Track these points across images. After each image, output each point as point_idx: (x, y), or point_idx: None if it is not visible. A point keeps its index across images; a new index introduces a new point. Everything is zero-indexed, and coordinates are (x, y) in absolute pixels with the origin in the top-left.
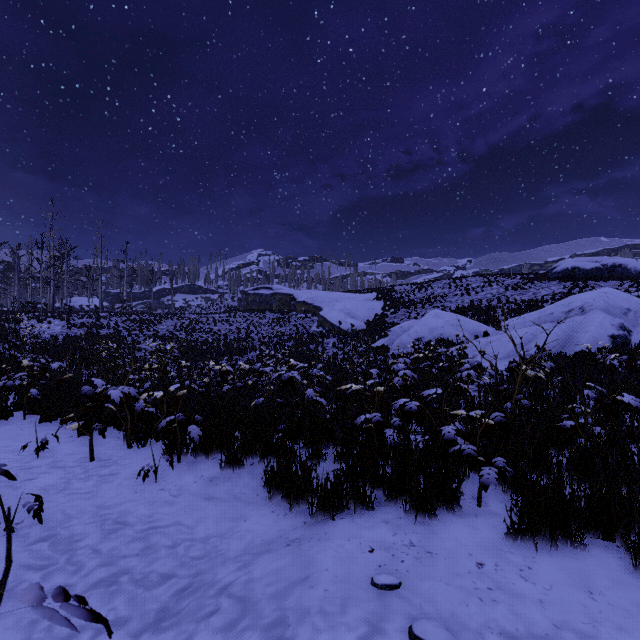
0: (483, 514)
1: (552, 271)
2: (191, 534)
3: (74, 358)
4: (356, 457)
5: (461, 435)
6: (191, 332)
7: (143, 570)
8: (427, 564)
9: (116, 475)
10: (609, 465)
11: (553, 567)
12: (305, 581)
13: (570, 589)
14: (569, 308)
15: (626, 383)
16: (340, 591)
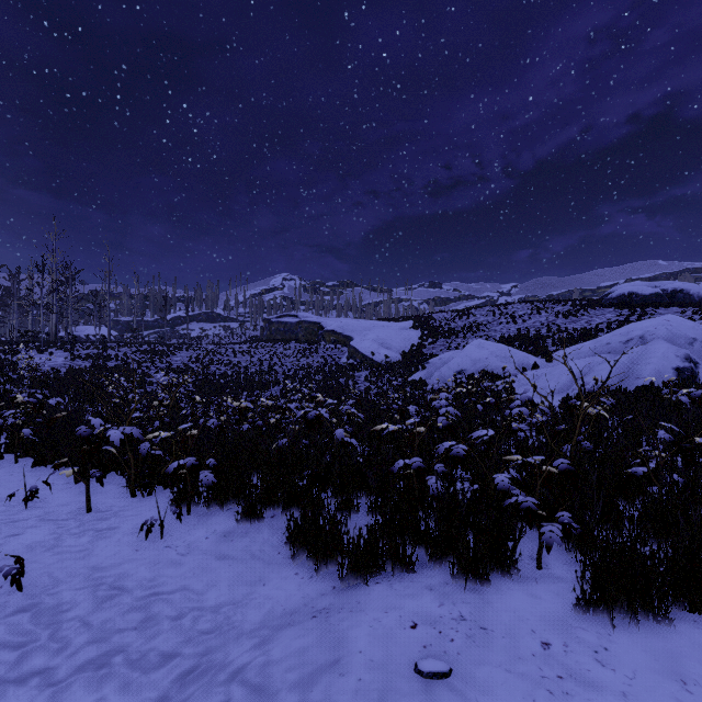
0: (544, 579)
1: (607, 297)
2: (200, 602)
3: (76, 393)
4: (393, 509)
5: (515, 483)
6: (208, 364)
7: (141, 648)
8: (482, 644)
9: (115, 529)
10: (691, 520)
11: (634, 648)
12: (334, 666)
13: (658, 678)
14: (628, 337)
15: (697, 422)
16: (377, 681)
